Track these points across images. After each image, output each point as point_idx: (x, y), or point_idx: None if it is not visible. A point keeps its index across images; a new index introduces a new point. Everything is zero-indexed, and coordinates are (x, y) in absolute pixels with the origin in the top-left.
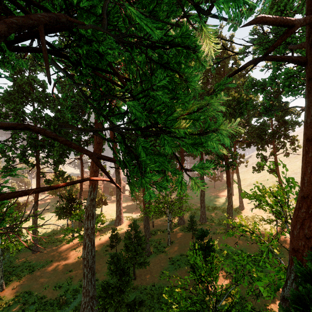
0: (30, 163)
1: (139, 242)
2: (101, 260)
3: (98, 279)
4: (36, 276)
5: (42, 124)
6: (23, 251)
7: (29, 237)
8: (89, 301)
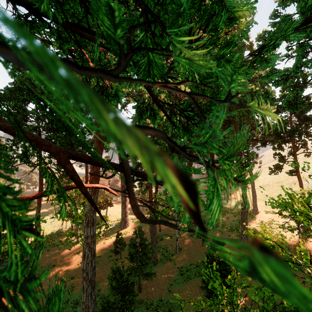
0: (31, 163)
1: (144, 251)
2: (104, 267)
3: (101, 289)
4: None
5: (45, 122)
6: None
7: (33, 238)
8: None
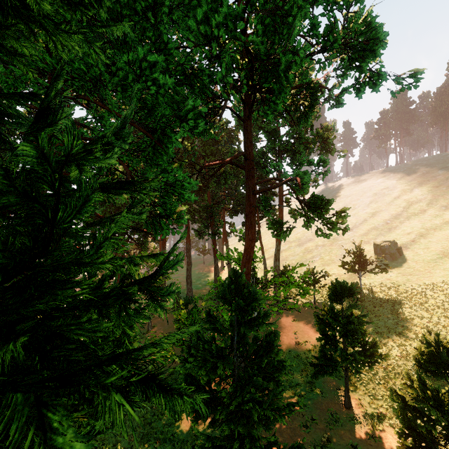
0: None
1: None
2: None
3: None
4: None
5: None
6: None
7: None
8: None
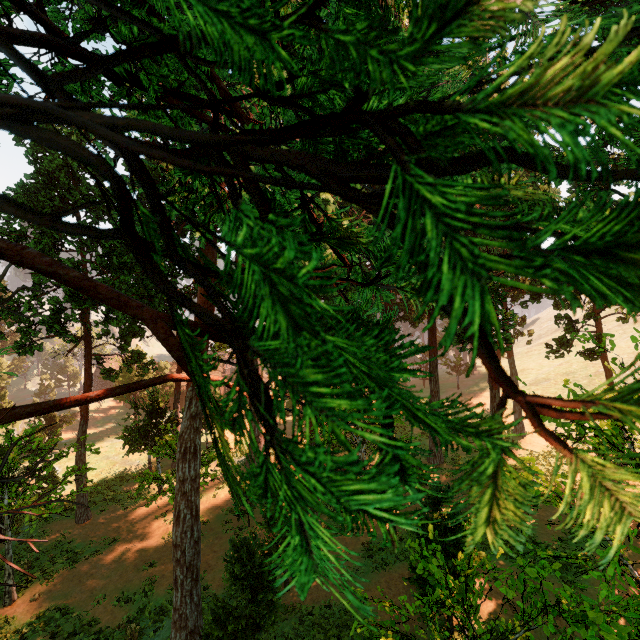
0: (69, 336)
1: None
2: (216, 543)
3: (209, 586)
4: (81, 573)
5: (97, 253)
6: (57, 518)
7: (71, 487)
8: (187, 639)
